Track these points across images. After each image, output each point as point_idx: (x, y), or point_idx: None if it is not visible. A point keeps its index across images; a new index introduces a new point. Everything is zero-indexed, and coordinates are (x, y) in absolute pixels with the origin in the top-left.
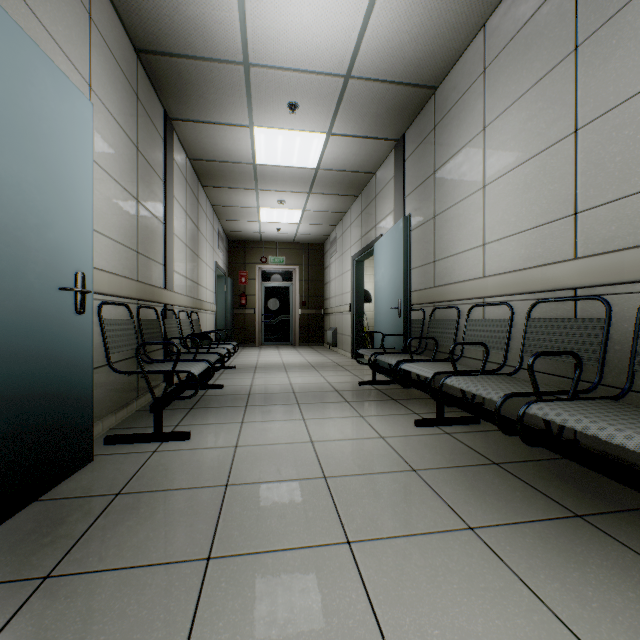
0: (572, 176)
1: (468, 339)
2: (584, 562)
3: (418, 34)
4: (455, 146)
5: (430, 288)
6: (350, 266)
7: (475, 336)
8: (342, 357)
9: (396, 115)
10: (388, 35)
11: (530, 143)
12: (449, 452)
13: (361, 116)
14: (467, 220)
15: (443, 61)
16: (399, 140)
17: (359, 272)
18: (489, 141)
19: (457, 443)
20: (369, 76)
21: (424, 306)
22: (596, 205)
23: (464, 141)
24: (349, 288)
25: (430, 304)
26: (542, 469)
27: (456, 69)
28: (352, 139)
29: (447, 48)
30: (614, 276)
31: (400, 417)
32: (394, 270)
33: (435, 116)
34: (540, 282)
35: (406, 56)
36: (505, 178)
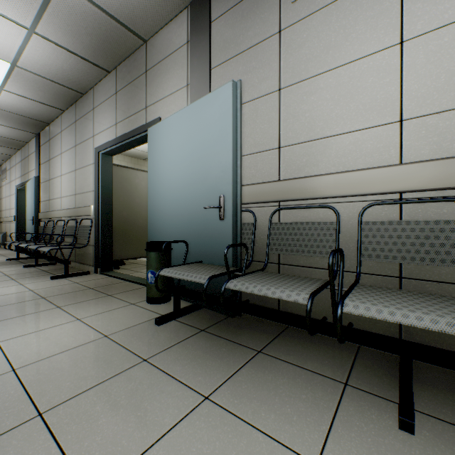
0: (75, 183)
1: (55, 233)
2: (41, 278)
3: (30, 107)
4: (55, 154)
5: (47, 212)
6: (15, 191)
7: (57, 232)
8: (8, 251)
9: (31, 126)
10: (13, 103)
11: (70, 167)
12: (29, 271)
13: (7, 120)
14: (58, 186)
15: (48, 118)
16: (38, 134)
17: (22, 196)
18: (63, 159)
19: (37, 269)
20: (7, 110)
21: (47, 220)
22: (78, 194)
23: (57, 154)
24: (15, 206)
25: (49, 219)
26: (60, 270)
27: (55, 122)
28: (4, 126)
29: (48, 115)
30: (78, 214)
31: (19, 267)
32: (32, 201)
33: (50, 135)
34: (69, 214)
35: (27, 111)
36: (66, 176)
